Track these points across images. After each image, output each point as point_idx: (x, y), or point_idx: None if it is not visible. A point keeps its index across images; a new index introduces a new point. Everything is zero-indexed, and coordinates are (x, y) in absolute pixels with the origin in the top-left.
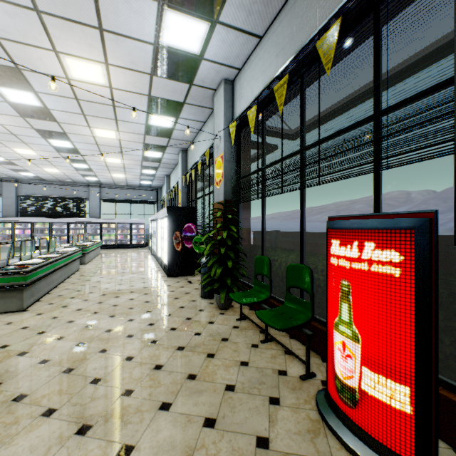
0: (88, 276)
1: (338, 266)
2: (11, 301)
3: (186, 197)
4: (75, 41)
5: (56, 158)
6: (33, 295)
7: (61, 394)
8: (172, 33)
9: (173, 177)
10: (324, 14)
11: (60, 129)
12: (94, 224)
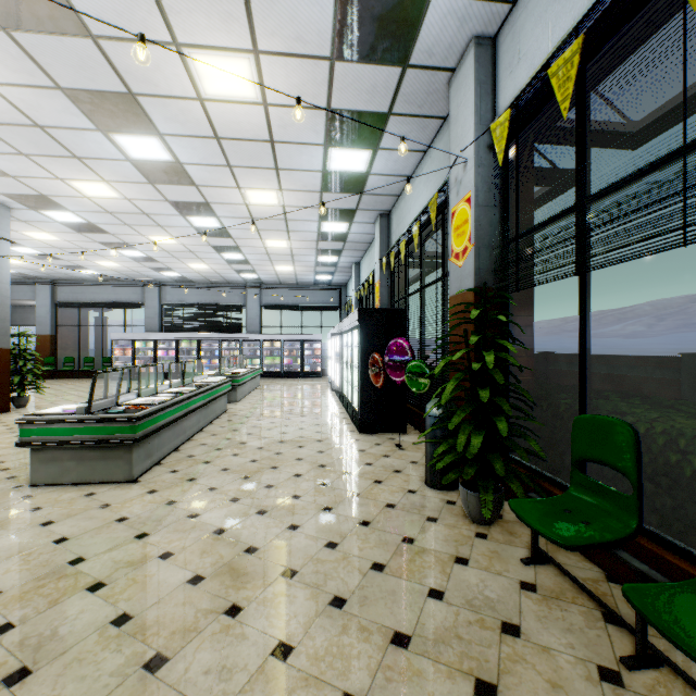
0: (237, 423)
1: None
2: (116, 465)
3: (388, 295)
4: (202, 13)
5: (201, 247)
6: (151, 454)
7: None
8: None
9: (365, 264)
10: None
11: (200, 197)
12: (252, 341)
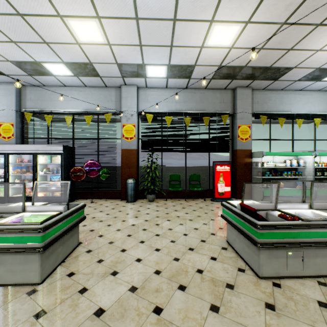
0: None
1: (219, 171)
2: (75, 237)
3: (20, 133)
4: (120, 31)
5: None
6: None
7: (204, 219)
8: (154, 68)
9: None
10: (198, 107)
11: None
12: None
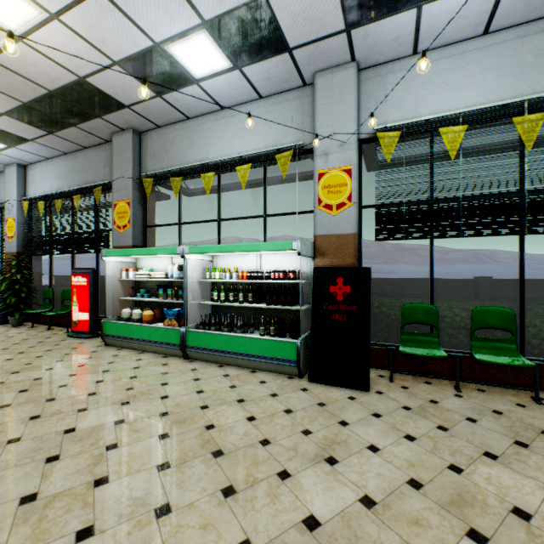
0: None
1: (74, 284)
2: None
3: None
4: None
5: None
6: None
7: None
8: None
9: None
10: (80, 180)
11: None
12: None
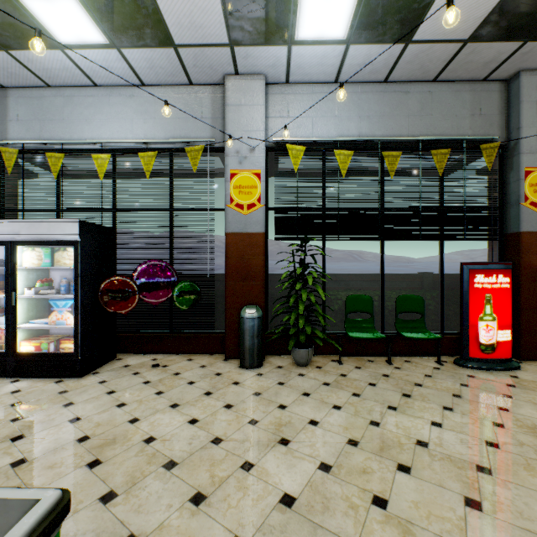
0: None
1: (483, 287)
2: None
3: None
4: None
5: None
6: None
7: (532, 467)
8: (322, 2)
9: None
10: (414, 127)
11: None
12: None
